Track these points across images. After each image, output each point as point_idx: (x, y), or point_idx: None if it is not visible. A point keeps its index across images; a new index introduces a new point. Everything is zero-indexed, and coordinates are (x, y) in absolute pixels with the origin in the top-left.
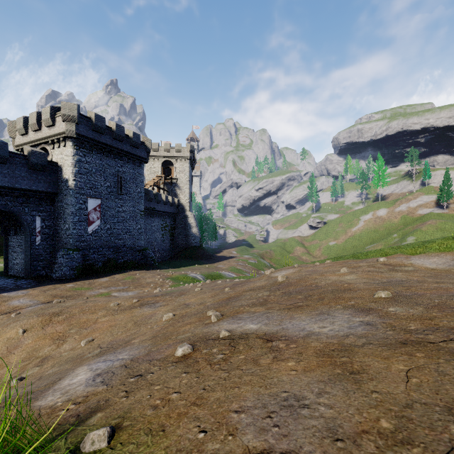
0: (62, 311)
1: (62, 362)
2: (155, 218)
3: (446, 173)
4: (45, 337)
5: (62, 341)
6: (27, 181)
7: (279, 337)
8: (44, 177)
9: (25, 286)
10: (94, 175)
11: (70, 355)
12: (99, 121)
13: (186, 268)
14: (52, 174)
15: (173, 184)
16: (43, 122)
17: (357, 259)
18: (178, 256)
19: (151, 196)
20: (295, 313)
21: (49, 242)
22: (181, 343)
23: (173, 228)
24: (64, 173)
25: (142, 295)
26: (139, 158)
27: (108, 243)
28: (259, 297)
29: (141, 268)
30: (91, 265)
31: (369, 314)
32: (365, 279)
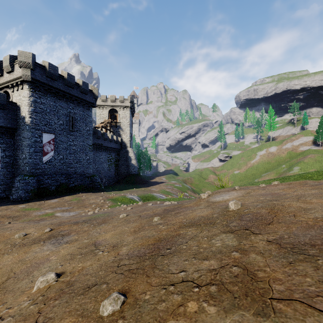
0: None
1: None
2: (103, 152)
3: (321, 120)
4: None
5: None
6: None
7: None
8: (4, 114)
9: None
10: (48, 114)
11: None
12: (52, 69)
13: (126, 191)
14: (12, 112)
15: (117, 127)
16: (4, 68)
17: (315, 180)
18: (121, 181)
19: (99, 135)
20: None
21: (9, 170)
22: None
23: (117, 160)
24: (21, 111)
25: (64, 221)
26: (88, 103)
27: (61, 171)
28: (222, 252)
29: (89, 191)
30: (45, 189)
31: None
32: None
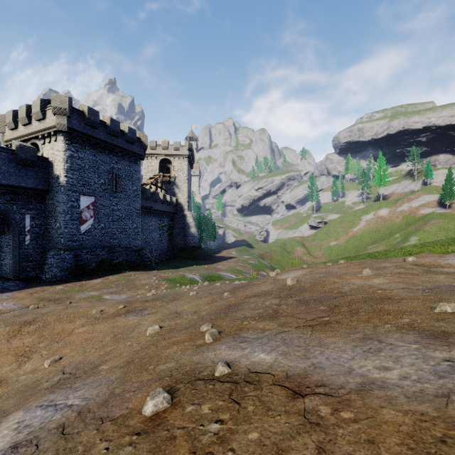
0: (35, 319)
1: (12, 393)
2: (153, 217)
3: (449, 172)
4: (9, 352)
5: (26, 358)
6: (15, 178)
7: (312, 386)
8: (33, 173)
9: (12, 289)
10: (87, 172)
11: (27, 380)
12: (92, 115)
13: (184, 269)
14: (43, 170)
15: (171, 183)
16: (33, 115)
17: (376, 259)
18: (176, 256)
19: (148, 195)
20: (324, 334)
21: (39, 242)
22: (157, 383)
23: (171, 228)
24: (55, 169)
25: (131, 299)
26: (135, 155)
27: (103, 243)
28: (267, 306)
29: (137, 269)
30: (83, 266)
31: (451, 344)
32: (401, 284)
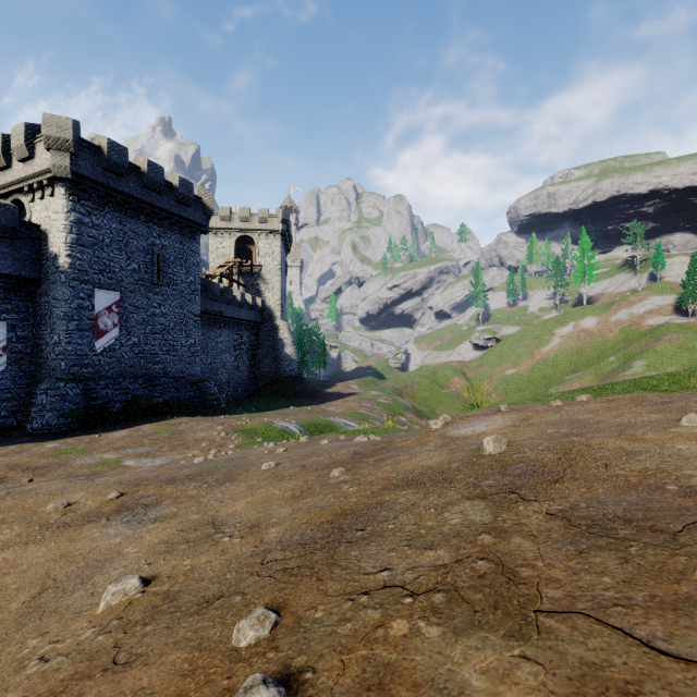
0: None
1: None
2: (223, 329)
3: (692, 259)
4: None
5: None
6: None
7: None
8: (13, 250)
9: None
10: (108, 249)
11: None
12: (116, 153)
13: (273, 412)
14: (30, 245)
15: (254, 275)
16: (13, 152)
17: (664, 393)
18: (262, 392)
19: (215, 292)
20: None
21: (24, 368)
22: None
23: (254, 347)
24: (51, 244)
25: (147, 476)
26: (191, 224)
27: (135, 370)
28: (460, 535)
29: (194, 413)
30: (100, 408)
31: None
32: None
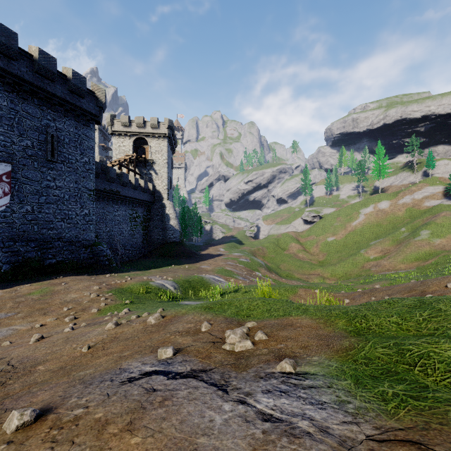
0: None
1: None
2: (121, 205)
3: None
4: None
5: None
6: None
7: None
8: None
9: None
10: None
11: None
12: (4, 35)
13: (156, 270)
14: None
15: (147, 167)
16: None
17: None
18: (152, 254)
19: (112, 175)
20: None
21: None
22: None
23: (147, 220)
24: None
25: None
26: (85, 113)
27: (28, 234)
28: None
29: (84, 272)
30: None
31: None
32: None
